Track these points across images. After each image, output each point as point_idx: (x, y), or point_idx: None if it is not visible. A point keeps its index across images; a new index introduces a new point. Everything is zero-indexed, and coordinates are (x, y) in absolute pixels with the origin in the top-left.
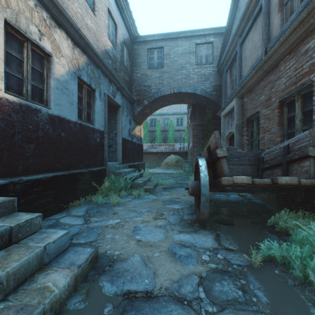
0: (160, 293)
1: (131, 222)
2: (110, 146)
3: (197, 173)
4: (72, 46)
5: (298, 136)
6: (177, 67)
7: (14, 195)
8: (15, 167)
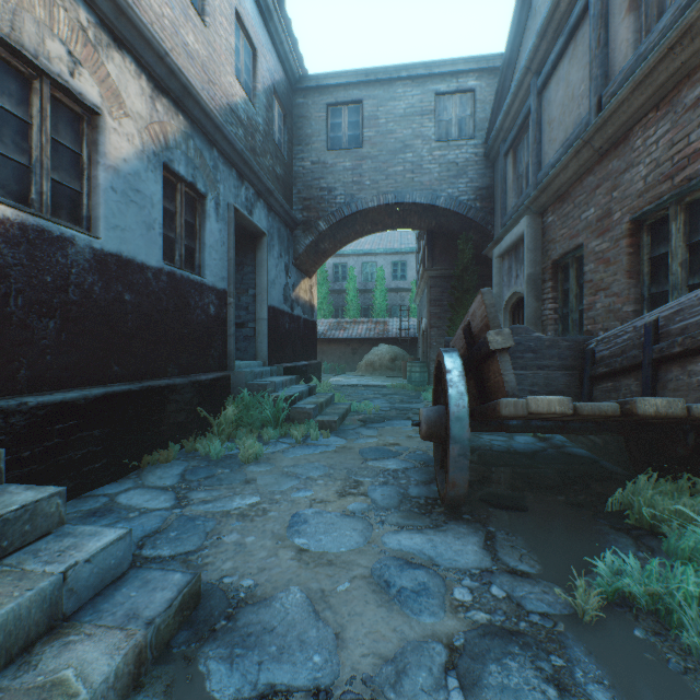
0: (351, 692)
1: (284, 504)
2: (241, 325)
3: (440, 389)
4: (151, 92)
5: (681, 299)
6: (395, 145)
7: (6, 440)
8: (10, 373)
